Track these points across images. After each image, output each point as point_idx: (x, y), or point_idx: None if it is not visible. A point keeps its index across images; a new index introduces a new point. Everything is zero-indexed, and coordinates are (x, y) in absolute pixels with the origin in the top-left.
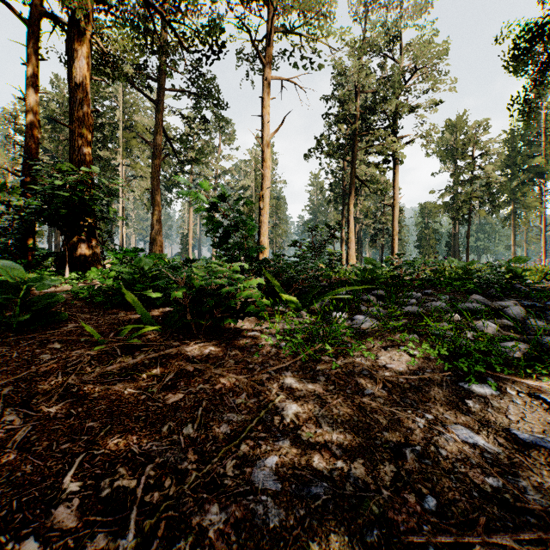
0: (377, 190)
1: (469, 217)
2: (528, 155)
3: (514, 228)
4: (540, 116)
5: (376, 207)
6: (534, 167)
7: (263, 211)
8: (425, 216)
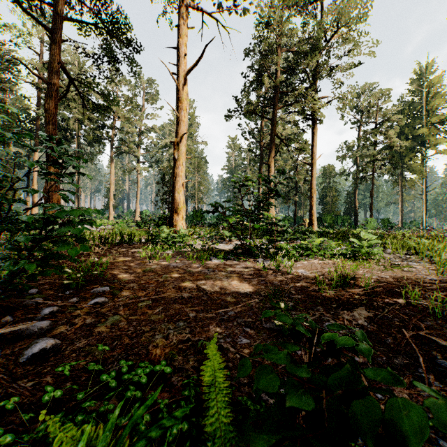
0: (295, 149)
1: (373, 178)
2: (413, 127)
3: (402, 188)
4: (423, 94)
5: (290, 167)
6: (418, 136)
7: (178, 162)
8: (327, 176)
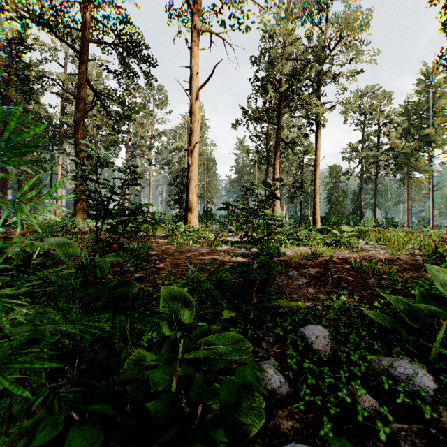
0: (299, 151)
1: (377, 178)
2: (419, 127)
3: (408, 187)
4: (429, 94)
5: (296, 168)
6: (424, 136)
7: (191, 168)
8: (334, 176)
